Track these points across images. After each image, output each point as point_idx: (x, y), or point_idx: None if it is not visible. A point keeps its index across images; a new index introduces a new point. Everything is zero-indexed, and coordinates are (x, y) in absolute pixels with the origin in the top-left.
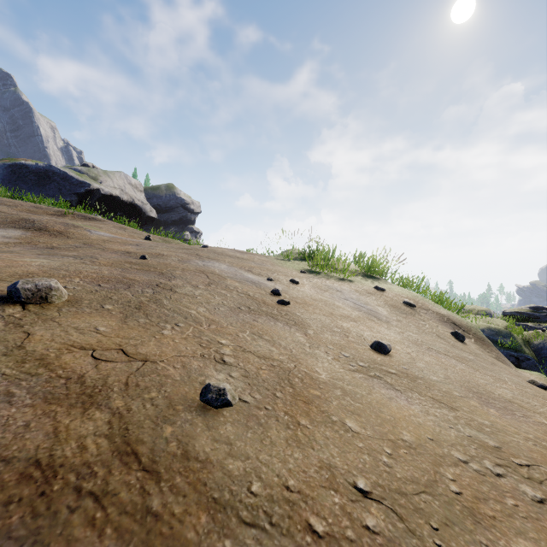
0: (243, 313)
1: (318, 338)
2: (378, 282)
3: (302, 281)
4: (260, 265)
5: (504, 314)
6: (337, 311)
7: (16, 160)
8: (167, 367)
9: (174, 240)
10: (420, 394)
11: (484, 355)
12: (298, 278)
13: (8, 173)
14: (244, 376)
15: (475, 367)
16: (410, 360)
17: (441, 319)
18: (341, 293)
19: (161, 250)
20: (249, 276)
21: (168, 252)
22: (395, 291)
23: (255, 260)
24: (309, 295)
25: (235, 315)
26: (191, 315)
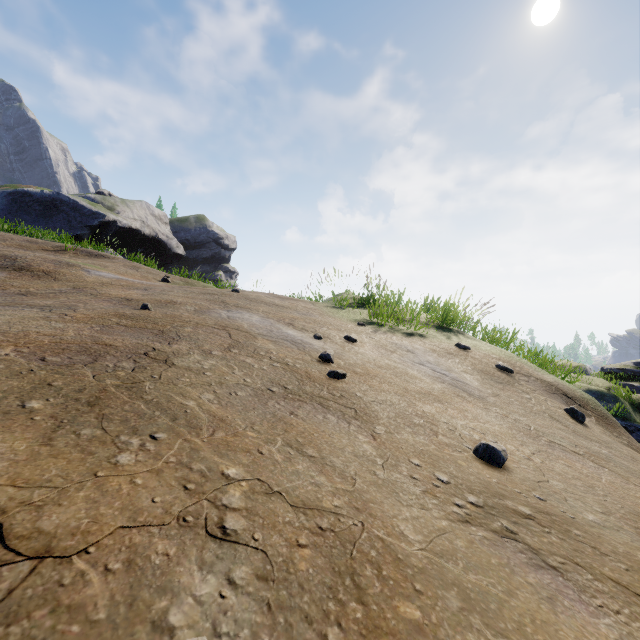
0: (274, 399)
1: (393, 444)
2: (458, 337)
3: (361, 338)
4: (304, 315)
5: (603, 372)
6: (412, 385)
7: (18, 187)
8: (90, 571)
9: (199, 282)
10: (593, 574)
11: (614, 442)
12: (355, 333)
13: (9, 202)
14: (259, 577)
15: (621, 472)
16: (538, 474)
17: (548, 389)
18: (413, 355)
19: (176, 296)
20: (289, 332)
21: (184, 299)
22: (483, 350)
23: (299, 308)
24: (372, 359)
25: (261, 405)
26: (186, 412)
